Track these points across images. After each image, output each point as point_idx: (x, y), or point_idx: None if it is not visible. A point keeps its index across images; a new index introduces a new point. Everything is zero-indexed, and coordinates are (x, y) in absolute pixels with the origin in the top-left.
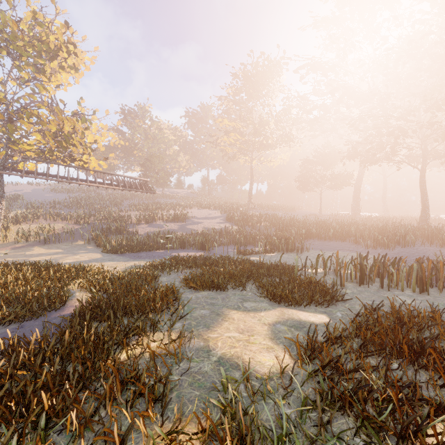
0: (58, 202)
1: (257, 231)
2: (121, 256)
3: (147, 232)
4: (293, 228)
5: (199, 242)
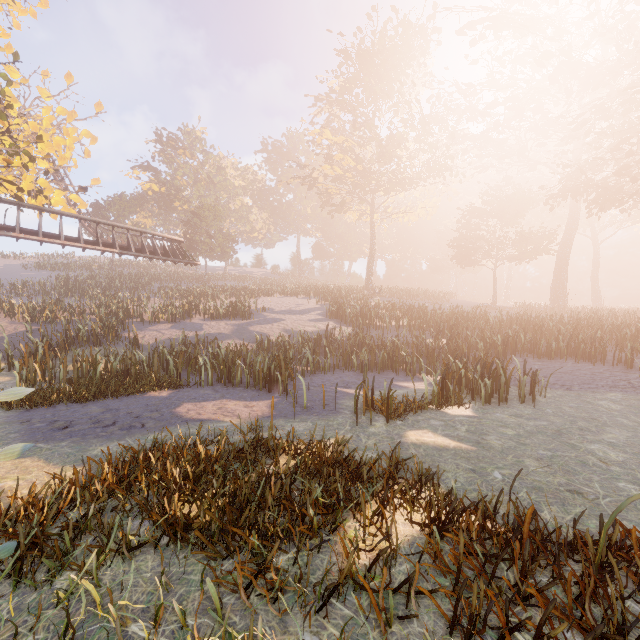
0: (29, 284)
1: (396, 339)
2: (6, 424)
3: (155, 341)
4: (468, 331)
5: (264, 368)
